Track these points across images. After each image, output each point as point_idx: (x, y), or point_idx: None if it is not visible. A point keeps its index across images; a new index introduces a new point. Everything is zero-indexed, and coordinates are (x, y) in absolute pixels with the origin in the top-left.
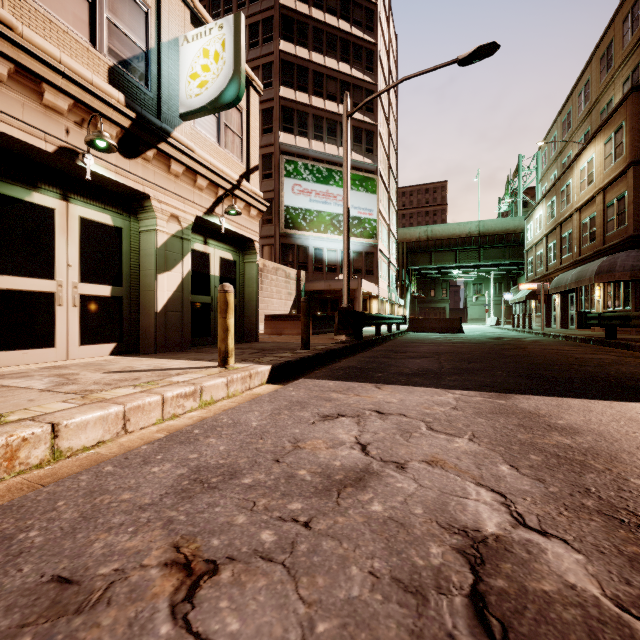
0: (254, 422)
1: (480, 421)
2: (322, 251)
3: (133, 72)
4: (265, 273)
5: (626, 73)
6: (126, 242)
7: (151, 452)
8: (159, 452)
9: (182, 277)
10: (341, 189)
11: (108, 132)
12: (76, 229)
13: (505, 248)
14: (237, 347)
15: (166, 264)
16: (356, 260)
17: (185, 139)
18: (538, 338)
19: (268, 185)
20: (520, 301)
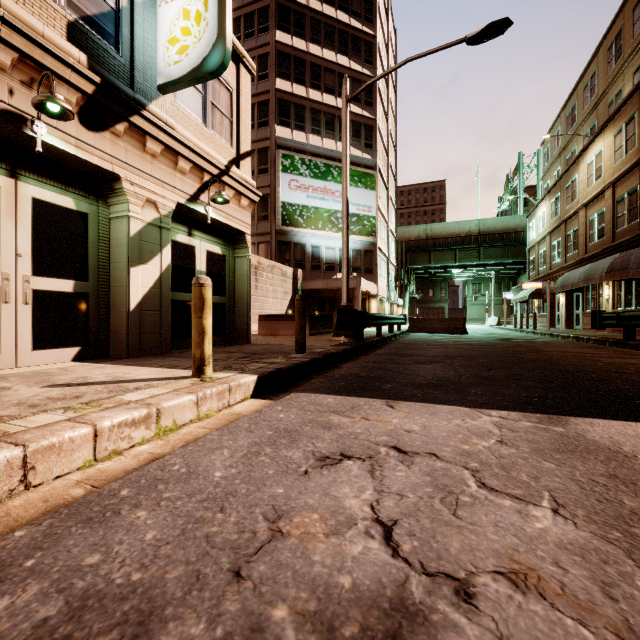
0: (218, 471)
1: (549, 468)
2: (320, 249)
3: (99, 32)
4: (260, 271)
5: (637, 62)
6: (93, 230)
7: (23, 548)
8: (37, 548)
9: (160, 271)
10: (339, 185)
11: (66, 97)
12: (28, 212)
13: (505, 247)
14: (224, 350)
15: (141, 256)
16: (355, 258)
17: (164, 114)
18: (548, 339)
19: (264, 180)
20: (522, 301)
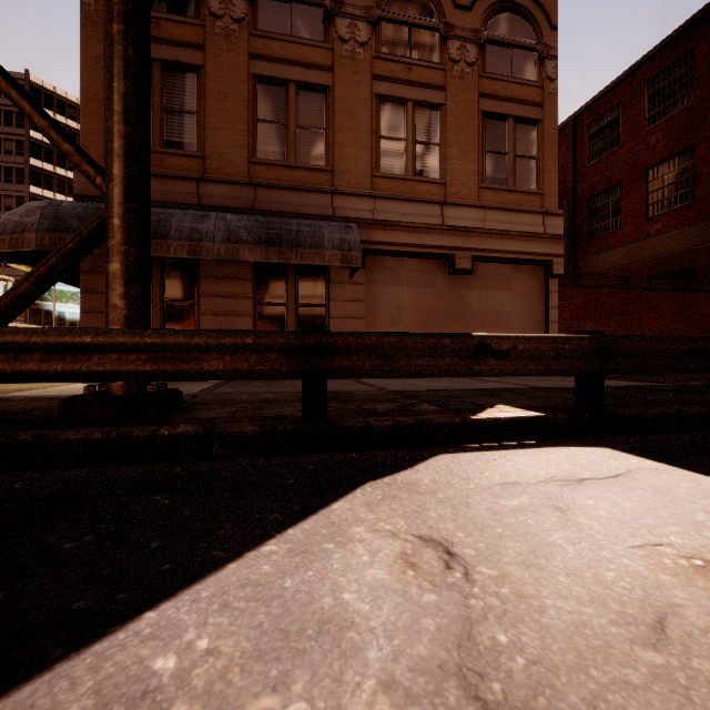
0: None
1: None
2: (65, 314)
3: None
4: None
5: None
6: None
7: None
8: None
9: None
10: None
11: None
12: None
13: None
14: None
15: None
16: None
17: None
18: None
19: (21, 272)
20: None
